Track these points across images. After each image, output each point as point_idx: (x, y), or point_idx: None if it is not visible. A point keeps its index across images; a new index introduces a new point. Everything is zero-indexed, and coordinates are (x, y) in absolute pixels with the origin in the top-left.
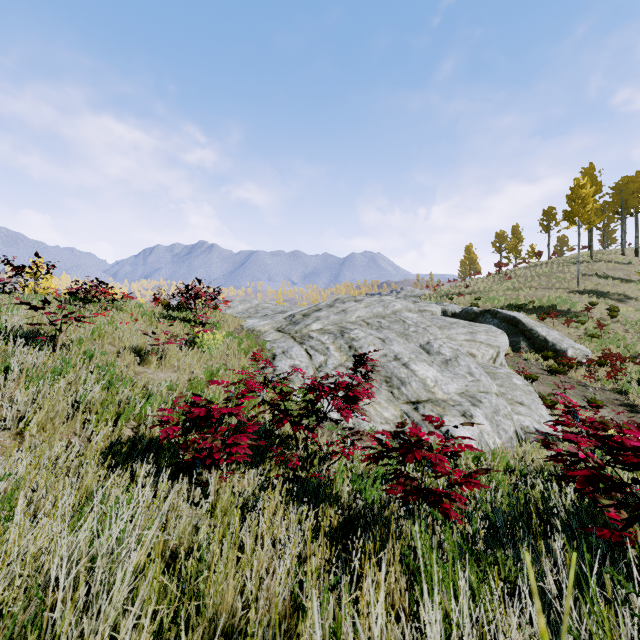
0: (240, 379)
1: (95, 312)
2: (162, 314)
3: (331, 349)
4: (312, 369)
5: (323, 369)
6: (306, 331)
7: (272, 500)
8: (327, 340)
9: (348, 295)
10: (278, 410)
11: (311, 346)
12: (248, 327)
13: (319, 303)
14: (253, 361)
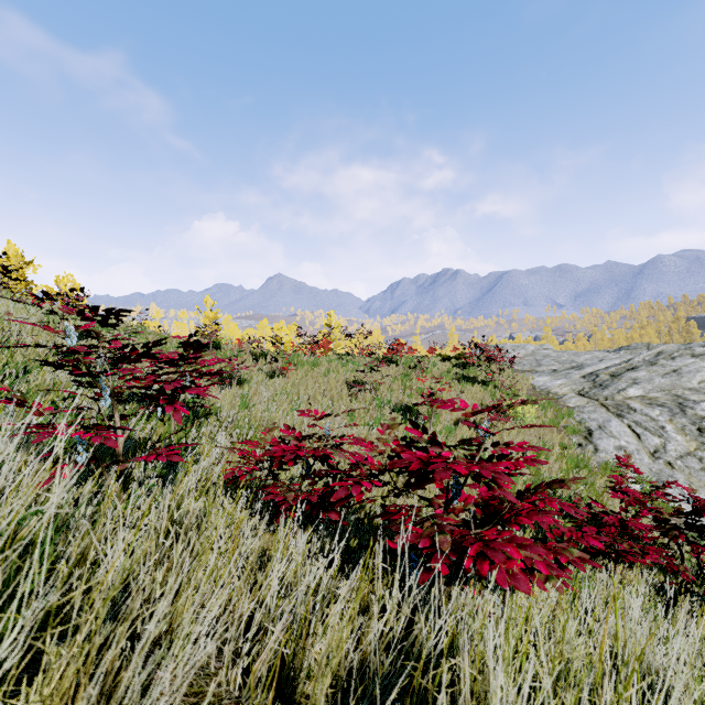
0: (608, 480)
1: (416, 378)
2: (455, 373)
3: (668, 429)
4: (645, 454)
5: (661, 456)
6: (620, 398)
7: (682, 606)
8: (659, 416)
9: (678, 346)
10: (669, 524)
11: (635, 422)
12: (540, 387)
13: (631, 358)
14: (620, 465)
